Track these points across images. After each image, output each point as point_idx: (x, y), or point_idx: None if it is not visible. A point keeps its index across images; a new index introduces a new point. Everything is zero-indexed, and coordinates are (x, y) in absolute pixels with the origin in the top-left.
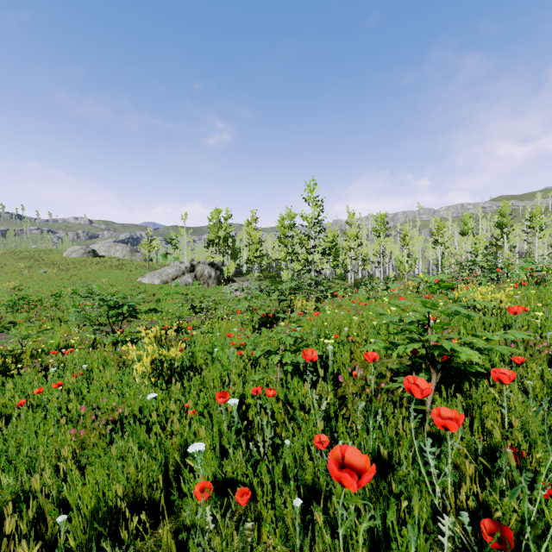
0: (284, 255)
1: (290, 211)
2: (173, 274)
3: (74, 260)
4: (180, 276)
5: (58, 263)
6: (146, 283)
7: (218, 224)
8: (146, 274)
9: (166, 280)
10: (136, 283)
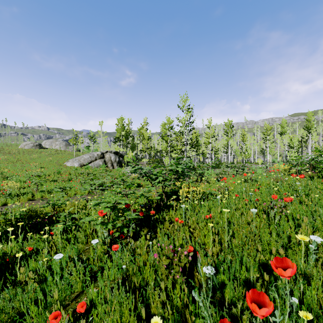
0: (165, 147)
1: (169, 118)
2: (88, 160)
3: (25, 150)
4: (93, 161)
5: (12, 152)
6: (68, 166)
7: (122, 127)
8: (69, 160)
9: (83, 164)
10: (61, 166)
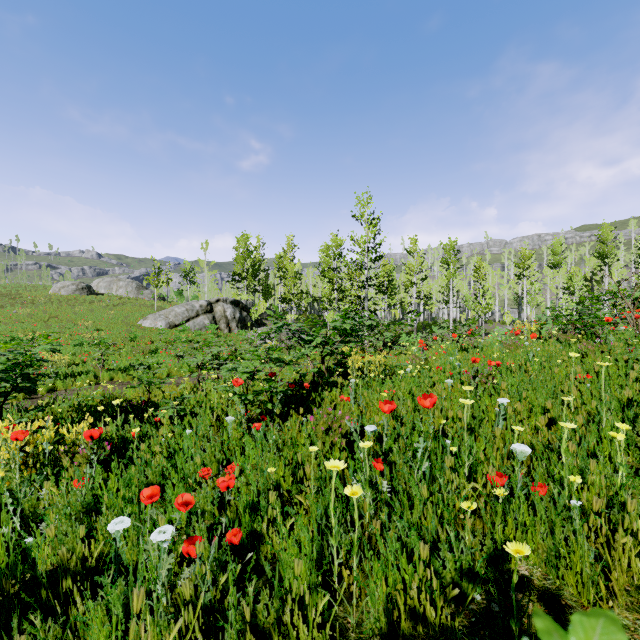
0: (328, 292)
1: (336, 237)
2: (184, 316)
3: (61, 298)
4: (193, 318)
5: (38, 302)
6: (147, 327)
7: (245, 253)
8: (148, 316)
9: (174, 323)
10: (134, 327)
